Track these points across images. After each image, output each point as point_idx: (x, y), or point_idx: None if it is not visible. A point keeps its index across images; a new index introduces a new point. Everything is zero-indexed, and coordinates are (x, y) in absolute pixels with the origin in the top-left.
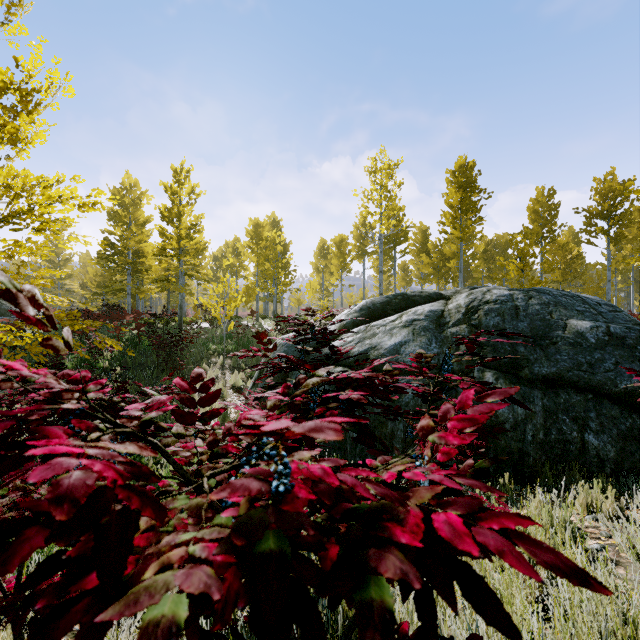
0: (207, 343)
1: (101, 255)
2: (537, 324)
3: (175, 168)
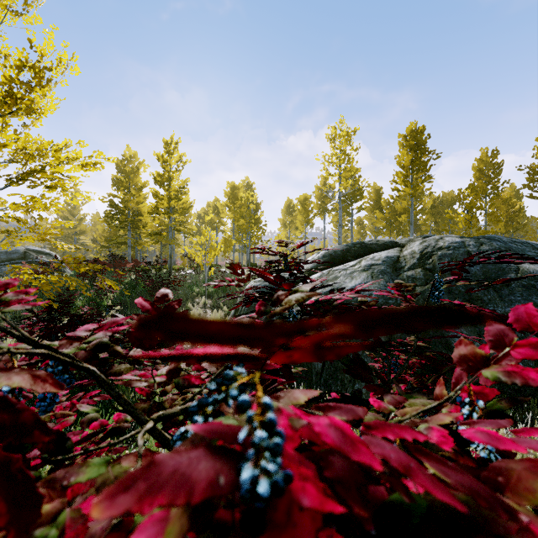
0: (192, 286)
1: (107, 214)
2: (489, 268)
3: (166, 141)
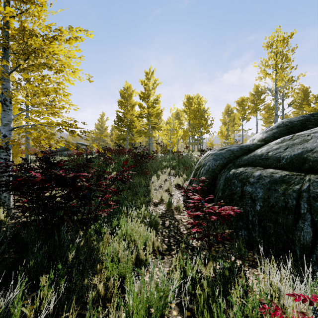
0: (161, 161)
1: (115, 122)
2: None
3: (146, 71)
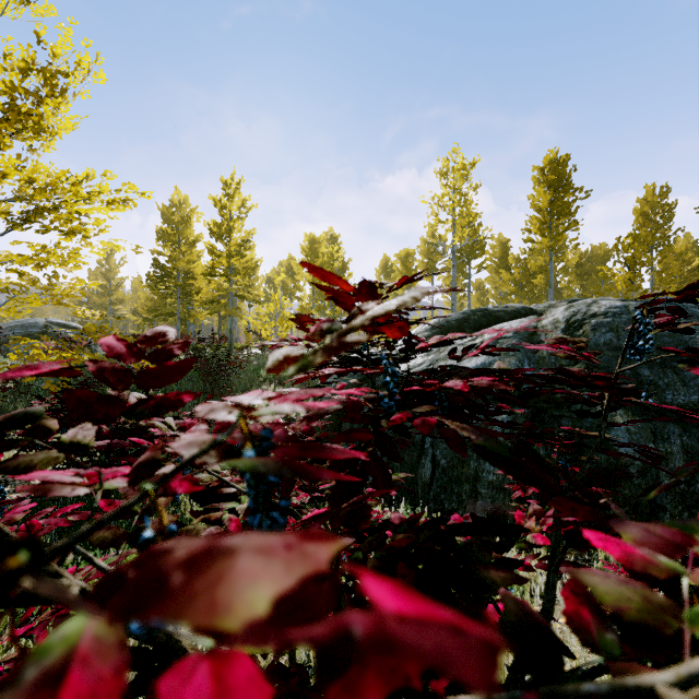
0: (258, 369)
1: (150, 277)
2: (665, 341)
3: (225, 180)
